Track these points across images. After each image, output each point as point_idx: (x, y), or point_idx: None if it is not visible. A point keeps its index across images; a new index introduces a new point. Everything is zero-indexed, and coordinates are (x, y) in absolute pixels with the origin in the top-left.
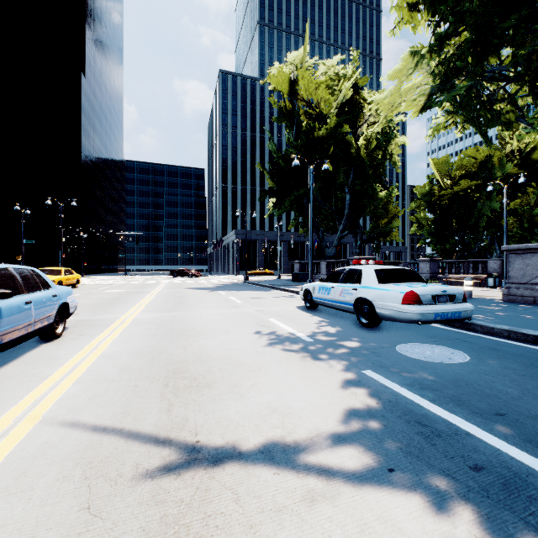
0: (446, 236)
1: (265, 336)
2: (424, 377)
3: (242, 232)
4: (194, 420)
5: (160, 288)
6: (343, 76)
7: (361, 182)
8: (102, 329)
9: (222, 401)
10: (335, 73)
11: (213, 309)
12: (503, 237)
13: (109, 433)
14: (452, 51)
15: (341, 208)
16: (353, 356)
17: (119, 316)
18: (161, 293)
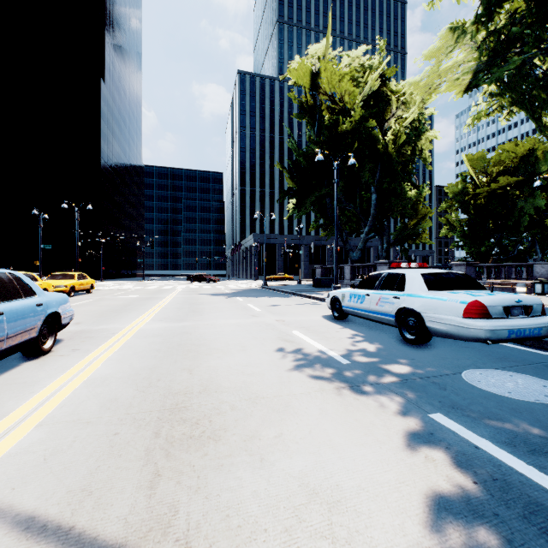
0: (482, 238)
1: (289, 355)
2: (526, 430)
3: (261, 236)
4: (187, 512)
5: (175, 294)
6: (369, 66)
7: (388, 180)
8: (100, 343)
9: (232, 469)
10: (360, 64)
11: (228, 319)
12: (545, 239)
13: (47, 538)
14: (504, 20)
15: (366, 209)
16: (408, 387)
17: (124, 326)
18: (175, 300)
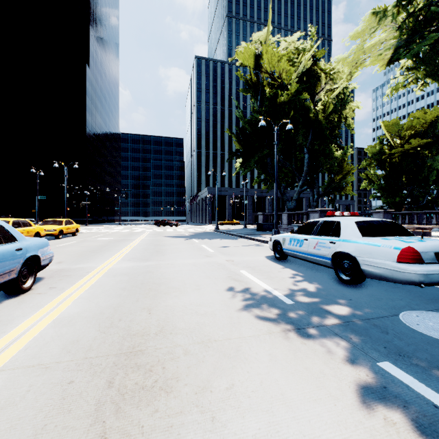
0: (396, 190)
1: (238, 295)
2: None
3: (213, 189)
4: None
5: (143, 236)
6: (302, 49)
7: (318, 143)
8: (75, 281)
9: (182, 432)
10: (295, 47)
11: (186, 259)
12: None
13: None
14: (423, 3)
15: (300, 166)
16: (352, 330)
17: (98, 265)
18: (143, 241)
